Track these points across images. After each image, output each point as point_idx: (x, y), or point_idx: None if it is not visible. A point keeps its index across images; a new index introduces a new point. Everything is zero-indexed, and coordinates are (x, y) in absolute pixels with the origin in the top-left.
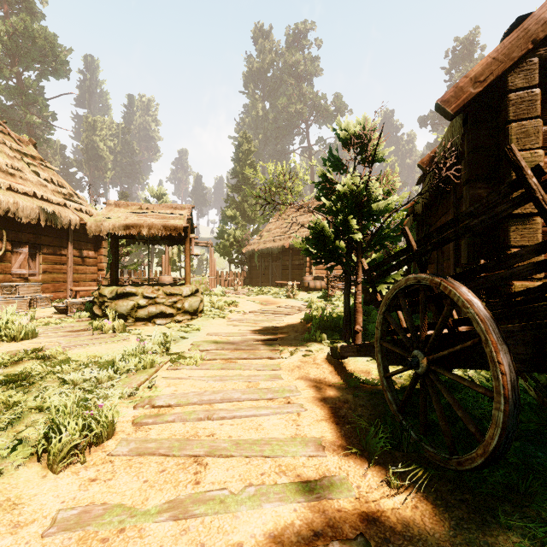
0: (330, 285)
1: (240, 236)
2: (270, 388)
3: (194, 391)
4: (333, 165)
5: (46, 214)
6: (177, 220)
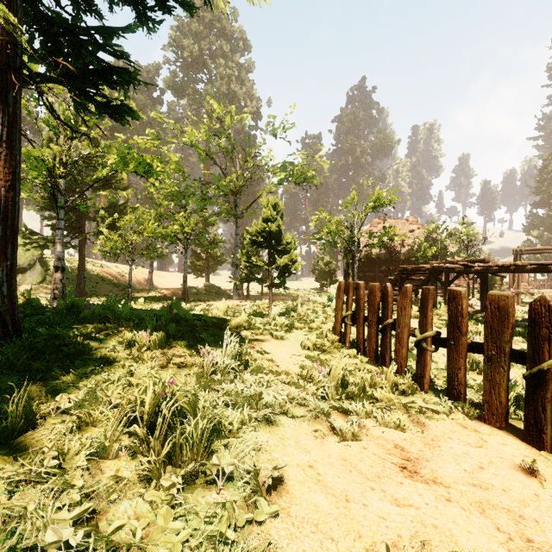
0: None
1: None
2: None
3: None
4: None
5: None
6: None
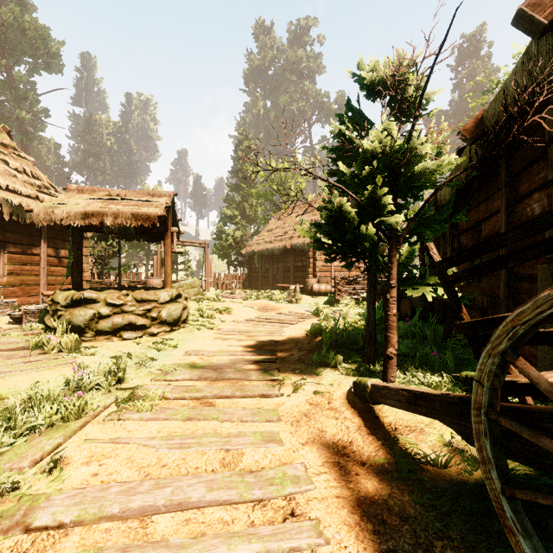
0: (337, 288)
1: (239, 237)
2: (259, 471)
3: (122, 482)
4: (353, 124)
5: (11, 206)
6: (152, 207)
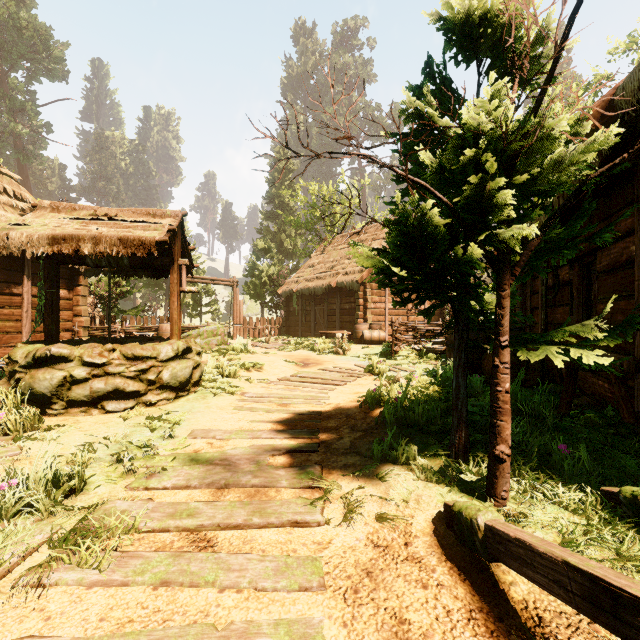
0: (394, 336)
1: (275, 273)
2: None
3: None
4: (433, 97)
5: None
6: (149, 230)
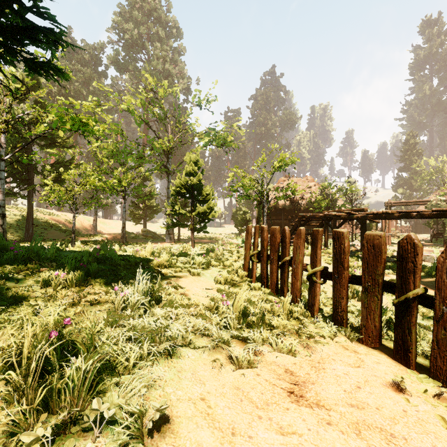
0: None
1: None
2: None
3: None
4: None
5: None
6: None
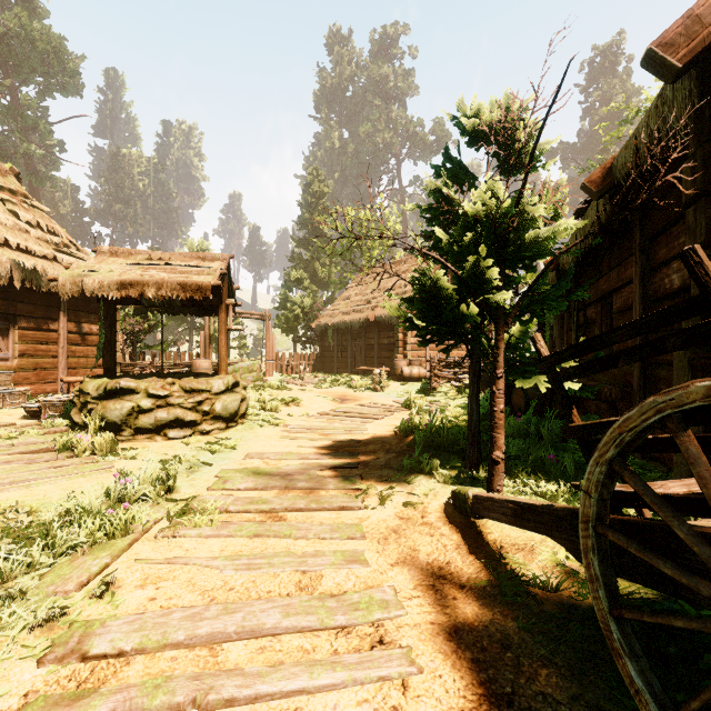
0: (433, 373)
1: (309, 305)
2: (342, 595)
3: (185, 607)
4: (452, 178)
5: (23, 270)
6: (203, 275)
